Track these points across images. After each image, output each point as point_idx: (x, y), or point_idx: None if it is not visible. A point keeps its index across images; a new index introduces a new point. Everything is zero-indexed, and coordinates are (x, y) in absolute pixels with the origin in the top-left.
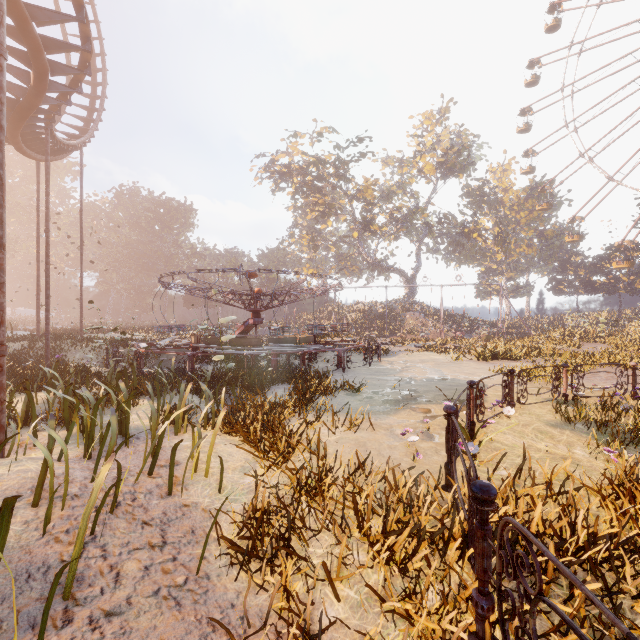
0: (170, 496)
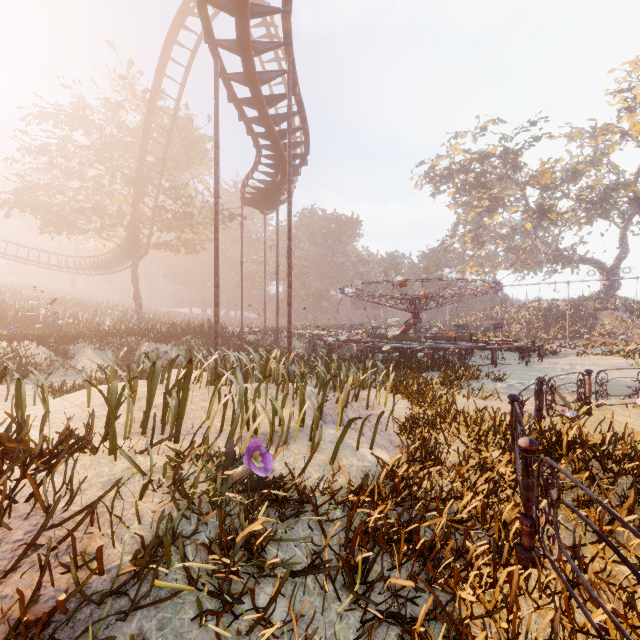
0: (368, 410)
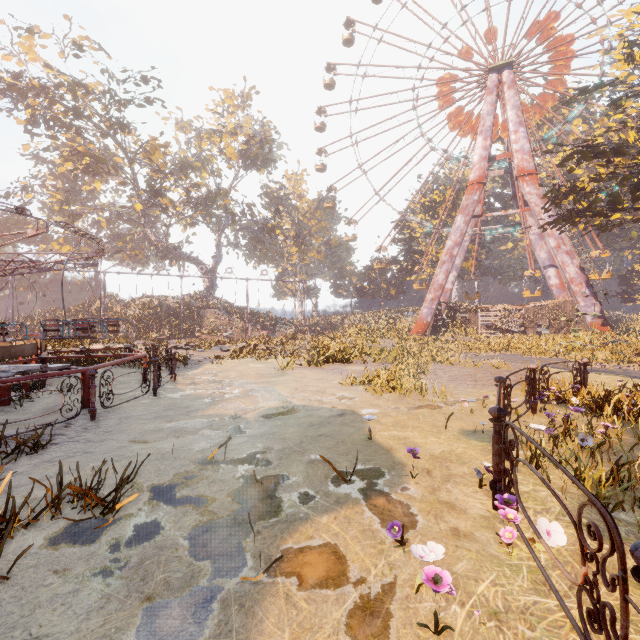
0: None
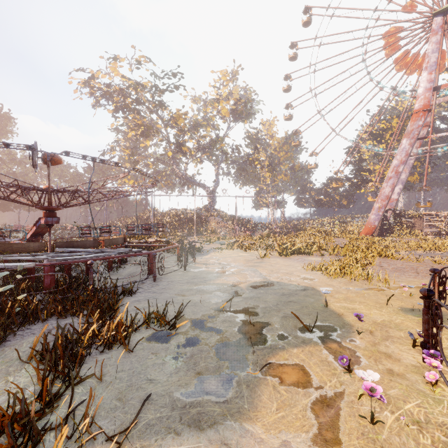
0: None
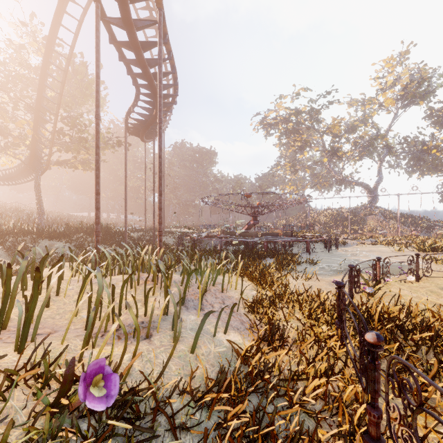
0: (222, 293)
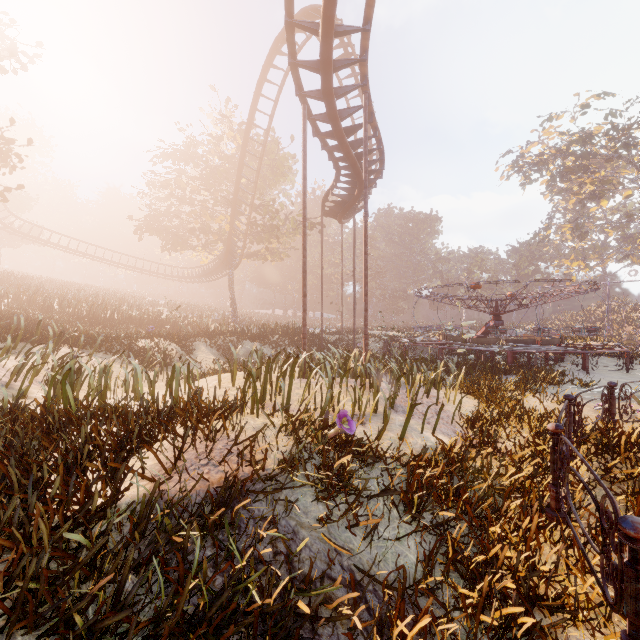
0: (437, 406)
